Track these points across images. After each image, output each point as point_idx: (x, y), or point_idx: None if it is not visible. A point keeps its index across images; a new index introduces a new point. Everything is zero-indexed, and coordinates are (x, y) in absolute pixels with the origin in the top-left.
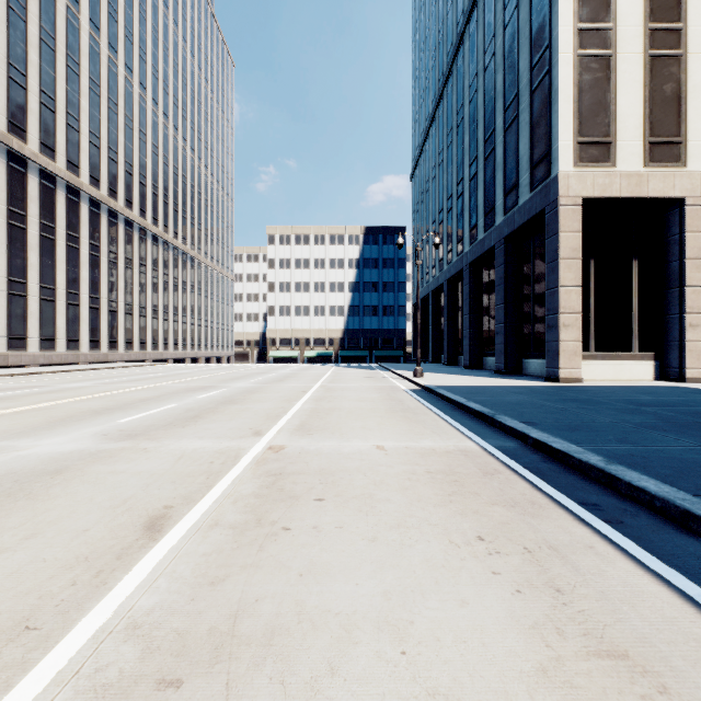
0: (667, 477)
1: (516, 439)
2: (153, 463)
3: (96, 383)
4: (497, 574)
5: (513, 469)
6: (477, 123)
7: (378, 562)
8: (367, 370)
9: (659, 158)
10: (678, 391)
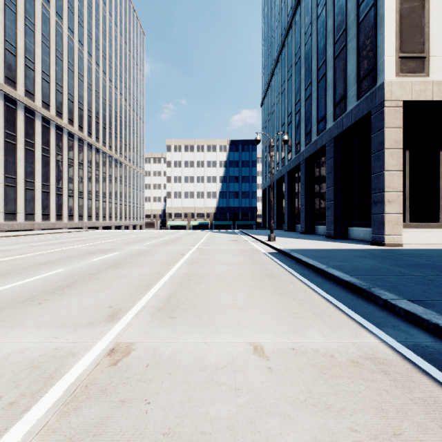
0: None
1: (421, 329)
2: None
3: (25, 246)
4: None
5: None
6: (311, 58)
7: None
8: (232, 235)
9: None
10: None
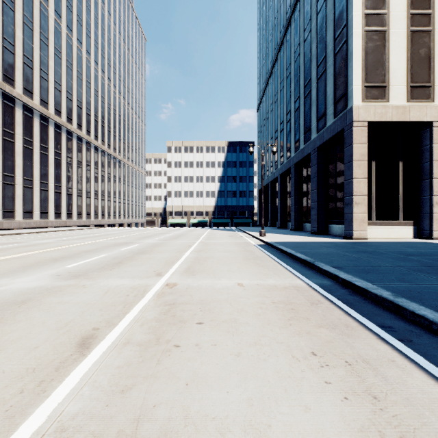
0: (437, 307)
1: (329, 278)
2: (88, 296)
3: (57, 240)
4: (329, 383)
5: (330, 300)
6: (299, 75)
7: (242, 373)
8: (230, 232)
9: (417, 96)
10: (430, 245)
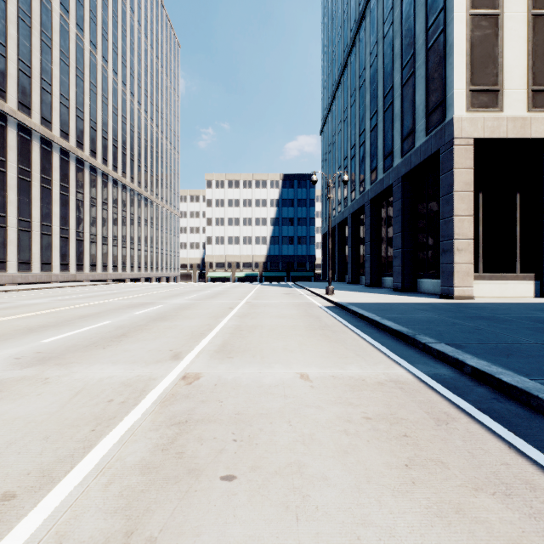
0: None
1: (447, 365)
2: (41, 403)
3: (53, 300)
4: None
5: (467, 412)
6: (377, 82)
7: None
8: (285, 288)
9: (541, 104)
10: None
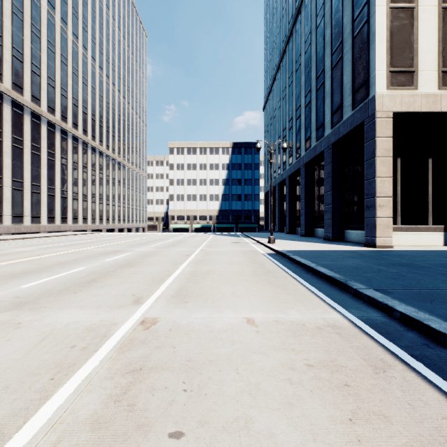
0: None
1: (377, 309)
2: (9, 349)
3: (39, 248)
4: None
5: (401, 359)
6: (310, 66)
7: None
8: (234, 237)
9: None
10: None
